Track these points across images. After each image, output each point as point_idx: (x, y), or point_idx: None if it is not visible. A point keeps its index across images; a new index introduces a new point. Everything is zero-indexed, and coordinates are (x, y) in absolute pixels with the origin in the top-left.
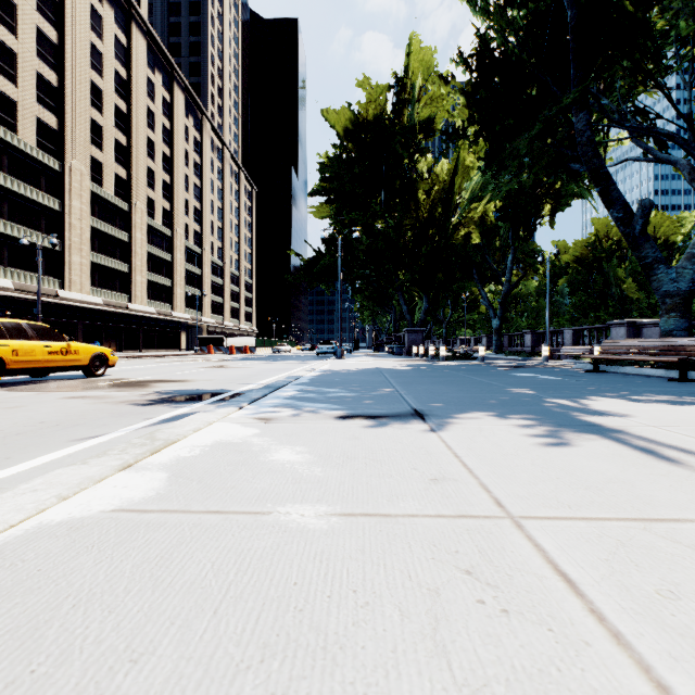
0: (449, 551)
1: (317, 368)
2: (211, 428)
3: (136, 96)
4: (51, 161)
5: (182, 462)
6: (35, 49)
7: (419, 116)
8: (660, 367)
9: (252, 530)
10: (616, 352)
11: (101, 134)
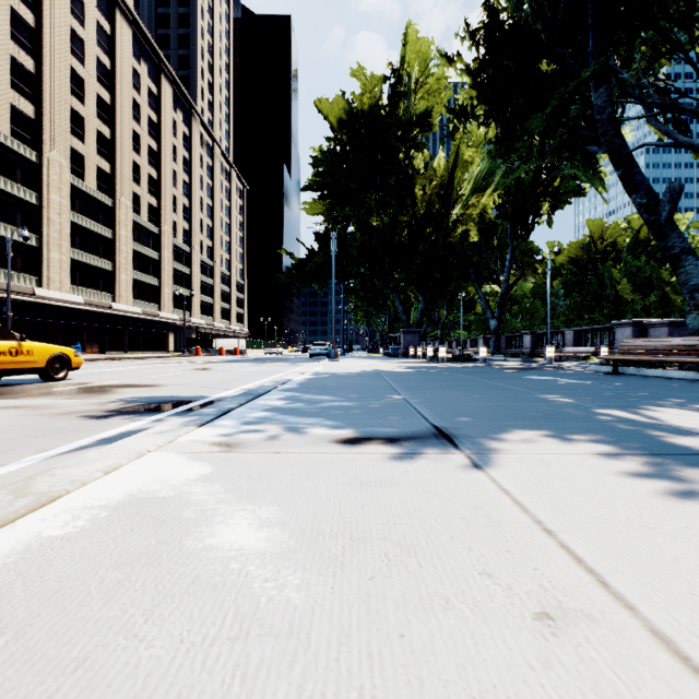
0: None
1: (309, 371)
2: (138, 464)
3: (120, 86)
4: (27, 151)
5: (31, 555)
6: (9, 32)
7: (416, 109)
8: (690, 369)
9: None
10: (638, 352)
11: (83, 125)
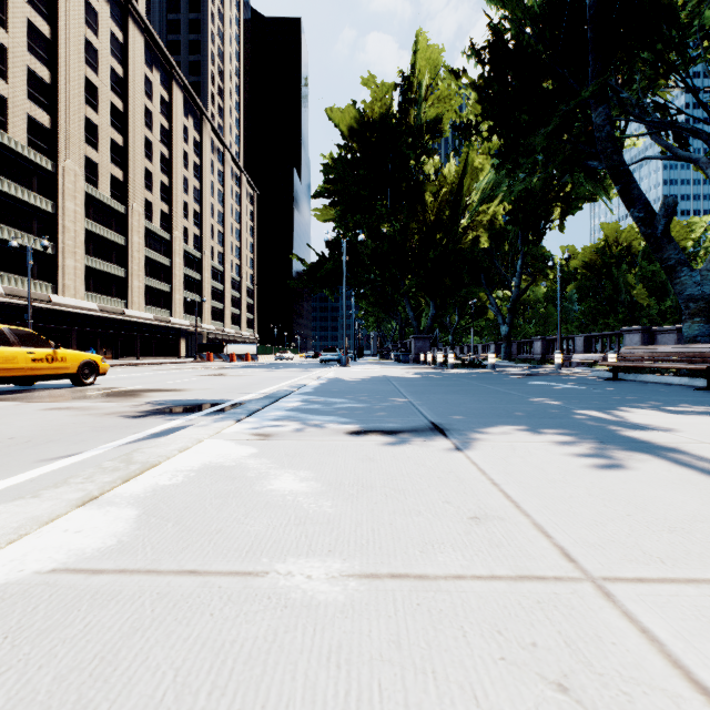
0: (522, 642)
1: (321, 376)
2: (200, 446)
3: (133, 94)
4: (43, 160)
5: (160, 493)
6: (26, 44)
7: (426, 116)
8: (684, 375)
9: (239, 605)
10: (636, 359)
11: (96, 133)
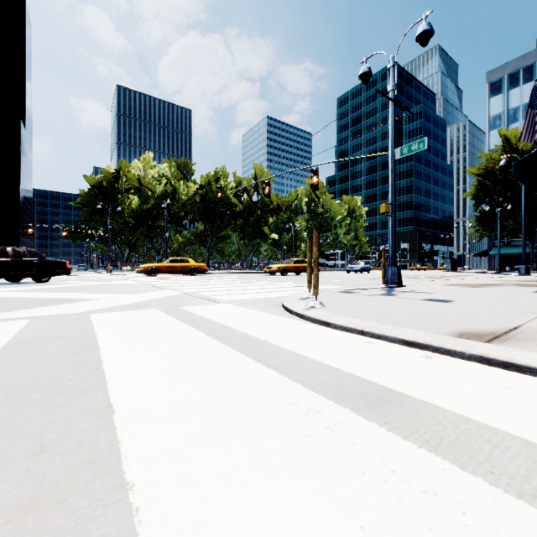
0: None
1: None
2: None
3: None
4: None
5: None
6: None
7: (125, 187)
8: None
9: None
10: None
11: None
